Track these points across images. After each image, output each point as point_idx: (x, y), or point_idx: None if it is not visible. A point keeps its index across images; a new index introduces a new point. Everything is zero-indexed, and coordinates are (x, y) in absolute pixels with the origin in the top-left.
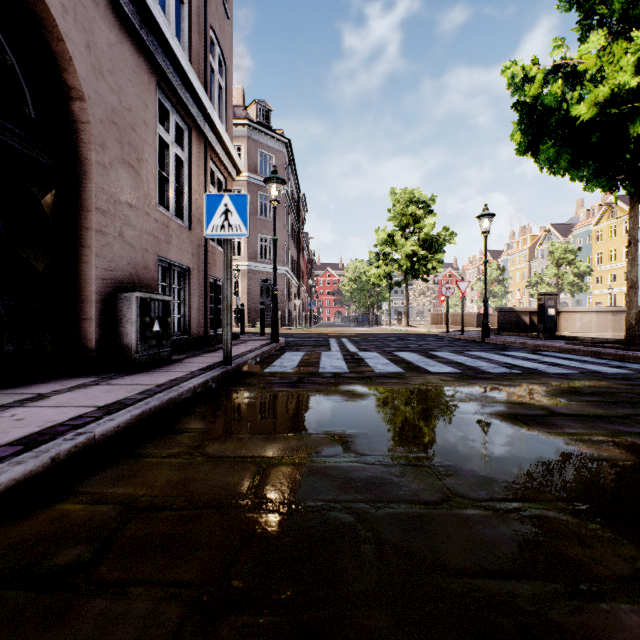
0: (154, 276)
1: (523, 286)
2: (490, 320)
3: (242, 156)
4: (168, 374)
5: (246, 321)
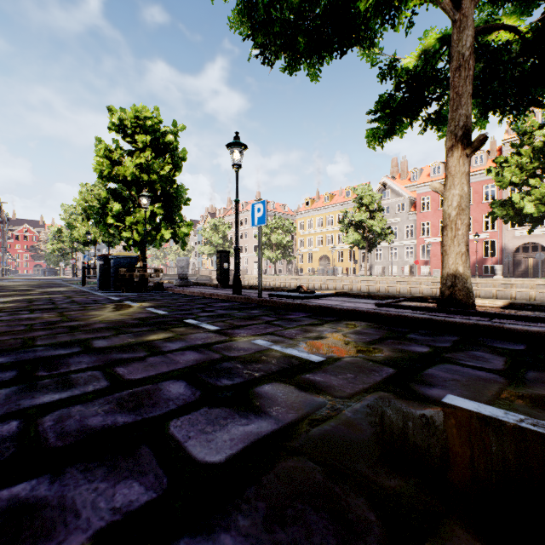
0: None
1: None
2: None
3: None
4: None
5: None
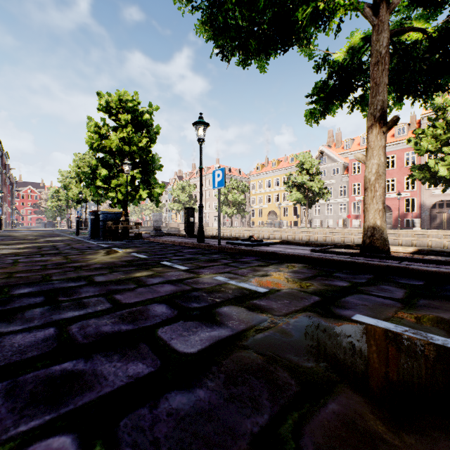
0: None
1: None
2: None
3: None
4: None
5: None
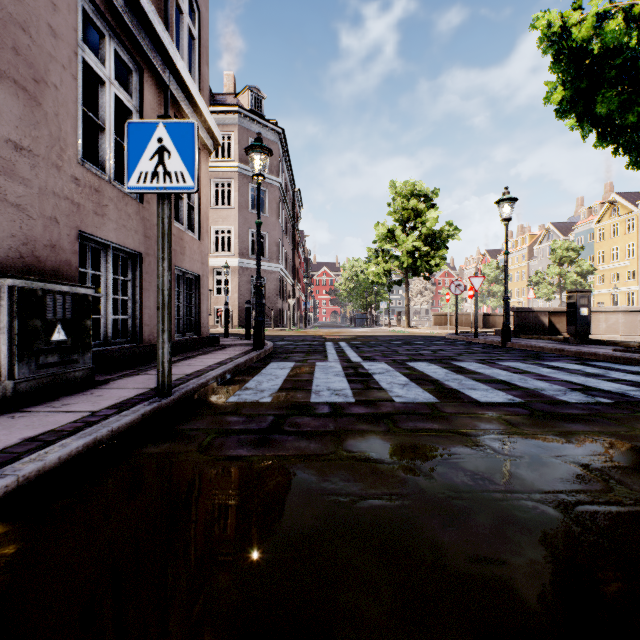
0: (71, 259)
1: (522, 286)
2: (496, 320)
3: (232, 145)
4: (43, 420)
5: (237, 322)
